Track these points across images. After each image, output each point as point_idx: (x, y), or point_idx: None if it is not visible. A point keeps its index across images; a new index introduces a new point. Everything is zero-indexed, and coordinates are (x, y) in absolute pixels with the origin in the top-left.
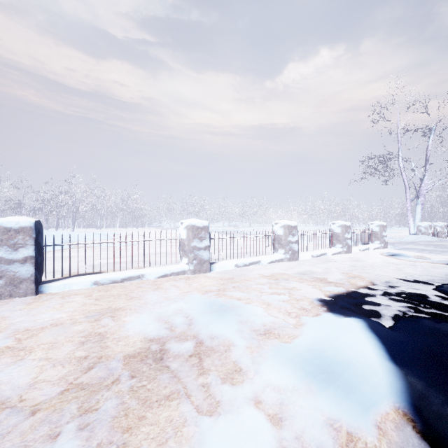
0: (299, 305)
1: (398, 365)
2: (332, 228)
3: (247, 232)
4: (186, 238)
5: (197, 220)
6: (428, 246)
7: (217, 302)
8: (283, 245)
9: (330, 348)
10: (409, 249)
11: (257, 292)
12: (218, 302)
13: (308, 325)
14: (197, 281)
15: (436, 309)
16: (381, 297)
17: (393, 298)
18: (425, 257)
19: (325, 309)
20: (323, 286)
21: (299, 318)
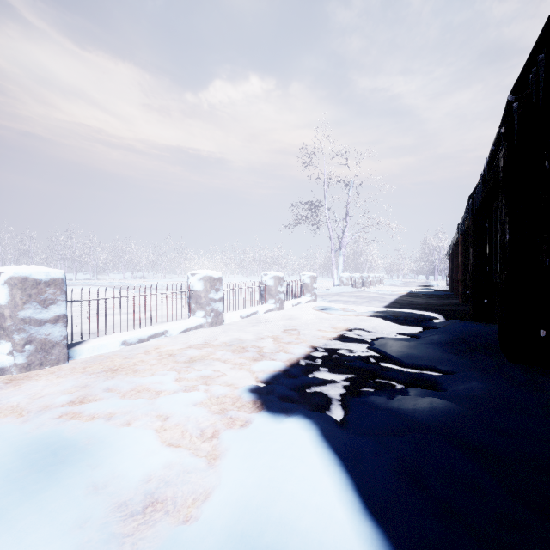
0: (221, 407)
1: (379, 523)
2: (265, 280)
3: (158, 286)
4: (7, 303)
5: (35, 268)
6: (350, 297)
7: (51, 439)
8: (203, 305)
9: (270, 524)
10: (336, 301)
11: (150, 394)
12: (55, 438)
13: (232, 454)
14: (27, 387)
15: (379, 376)
16: (323, 370)
17: (335, 369)
18: (351, 309)
19: (259, 406)
20: (254, 363)
21: (218, 438)
